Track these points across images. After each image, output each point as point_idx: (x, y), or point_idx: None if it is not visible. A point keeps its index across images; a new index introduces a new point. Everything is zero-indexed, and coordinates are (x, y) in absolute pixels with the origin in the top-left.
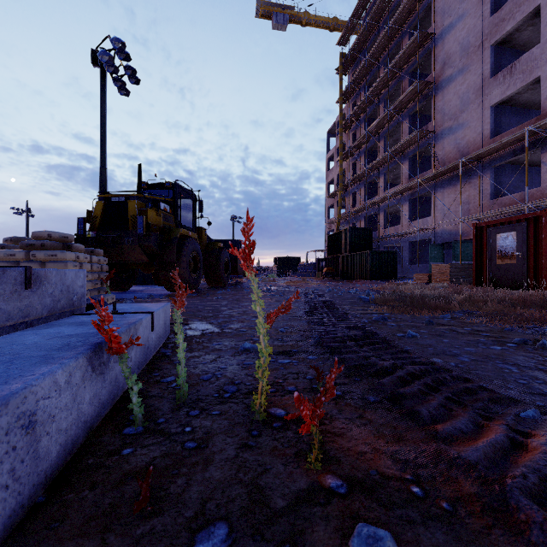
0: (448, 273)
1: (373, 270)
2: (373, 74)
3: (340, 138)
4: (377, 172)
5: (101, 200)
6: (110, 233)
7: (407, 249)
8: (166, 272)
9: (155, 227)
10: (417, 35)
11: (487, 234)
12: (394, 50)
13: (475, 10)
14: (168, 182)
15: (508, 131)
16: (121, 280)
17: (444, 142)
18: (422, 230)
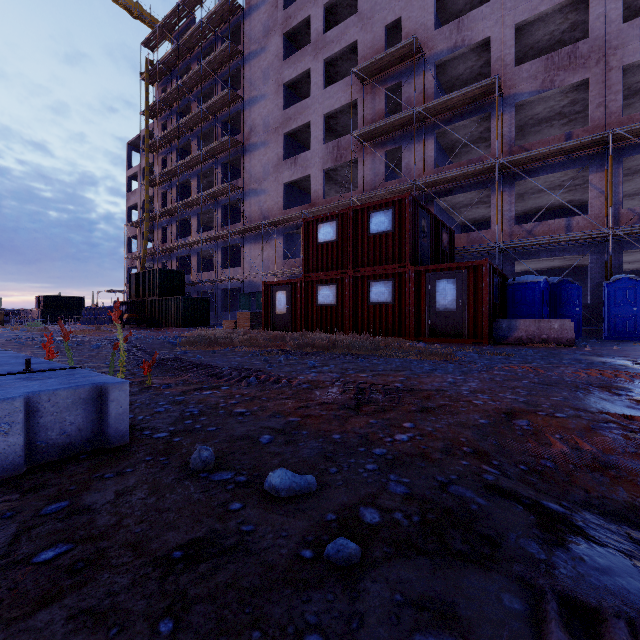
0: (249, 320)
1: (185, 317)
2: (187, 103)
3: (146, 159)
4: (190, 211)
5: None
6: None
7: (220, 297)
8: None
9: None
10: (229, 91)
11: (271, 291)
12: (208, 90)
13: (273, 98)
14: None
15: (293, 208)
16: None
17: (251, 201)
18: (233, 279)
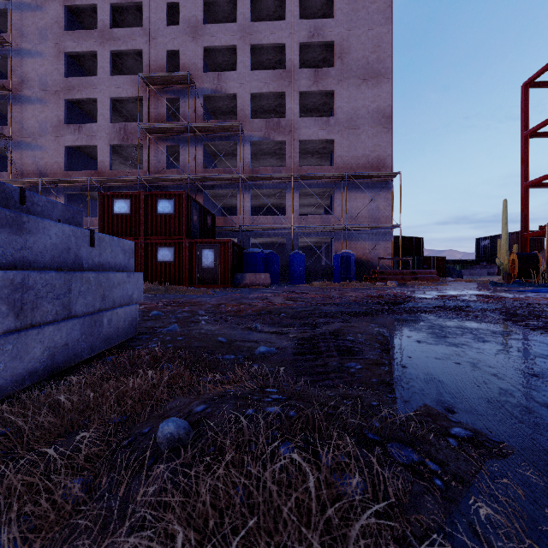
0: None
1: None
2: None
3: None
4: None
5: None
6: None
7: None
8: None
9: None
10: None
11: None
12: None
13: (53, 60)
14: None
15: (77, 171)
16: None
17: (22, 153)
18: None
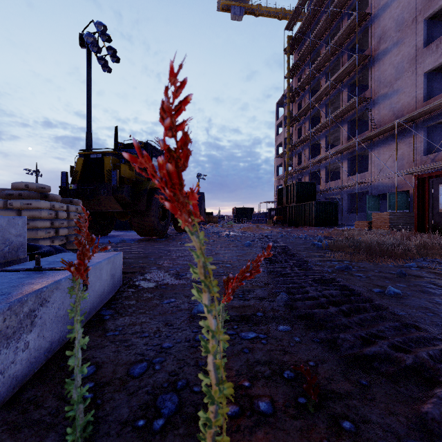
0: (387, 220)
1: (317, 218)
2: (316, 52)
3: (288, 107)
4: (319, 135)
5: (81, 157)
6: (89, 186)
7: (346, 200)
8: (137, 219)
9: (128, 180)
10: (356, 15)
11: (429, 185)
12: (334, 31)
13: None
14: (141, 142)
15: (440, 94)
16: (101, 227)
17: (380, 106)
18: (360, 183)
